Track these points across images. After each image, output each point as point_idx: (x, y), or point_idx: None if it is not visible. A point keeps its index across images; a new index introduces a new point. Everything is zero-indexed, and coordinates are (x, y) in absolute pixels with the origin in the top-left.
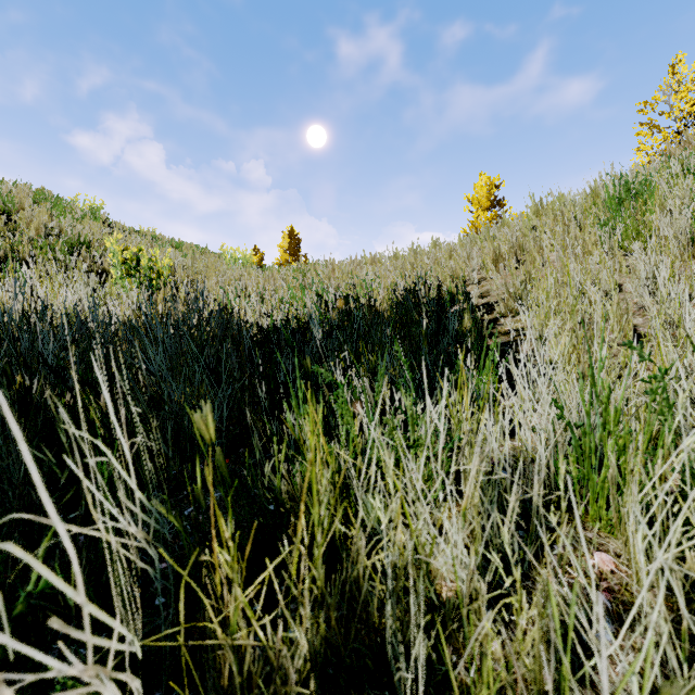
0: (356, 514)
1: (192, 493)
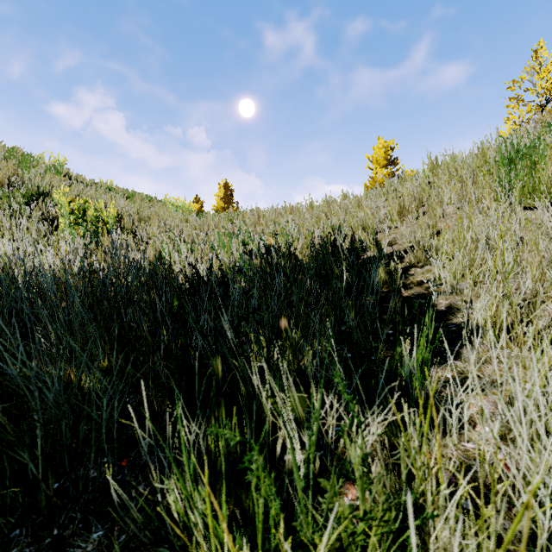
0: None
1: (64, 533)
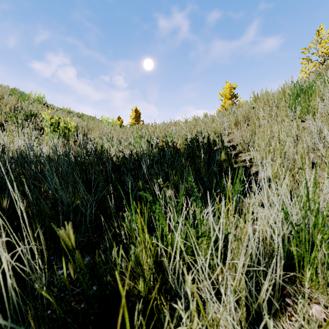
0: (166, 277)
1: (73, 258)
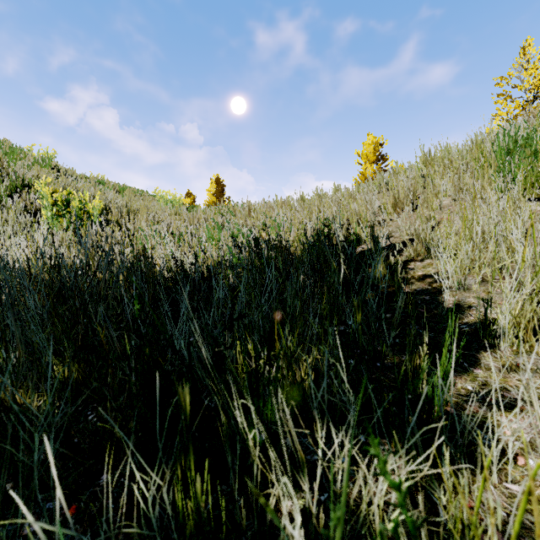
0: None
1: None
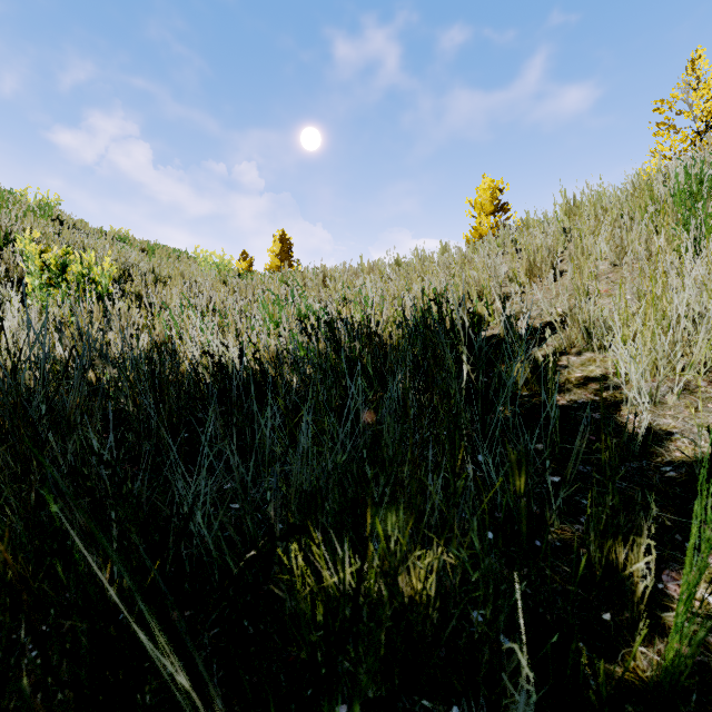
0: None
1: None
